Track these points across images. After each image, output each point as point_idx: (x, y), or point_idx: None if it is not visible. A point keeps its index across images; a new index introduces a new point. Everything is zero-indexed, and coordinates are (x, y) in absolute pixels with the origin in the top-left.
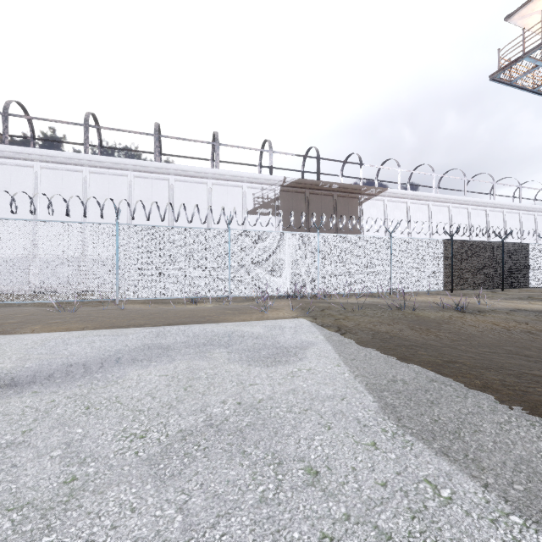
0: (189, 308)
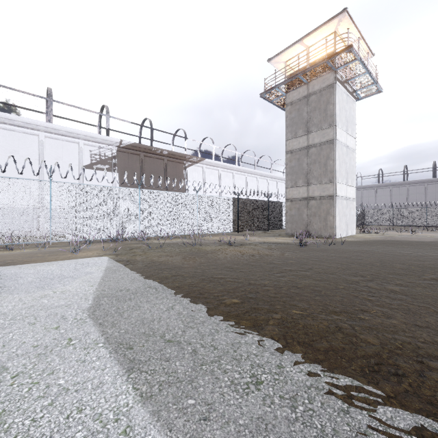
0: None
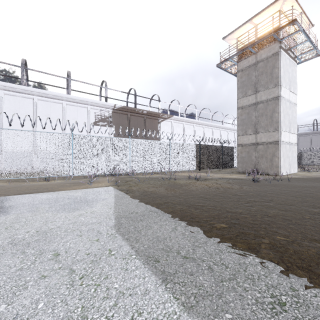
0: (40, 184)
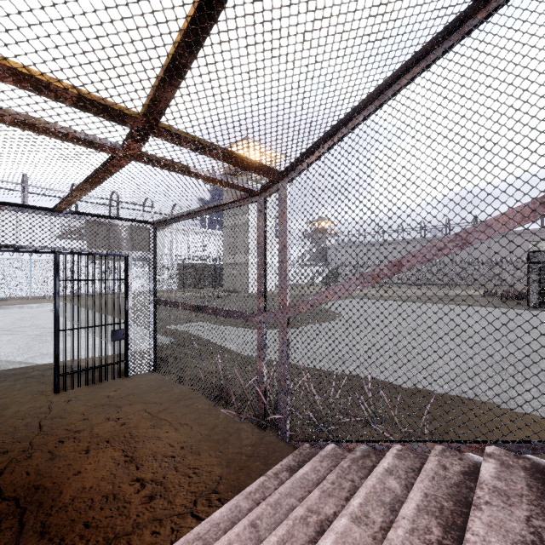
0: (1, 302)
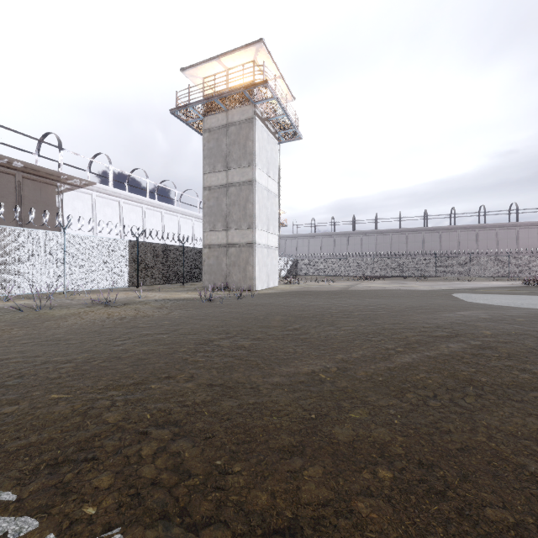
0: None
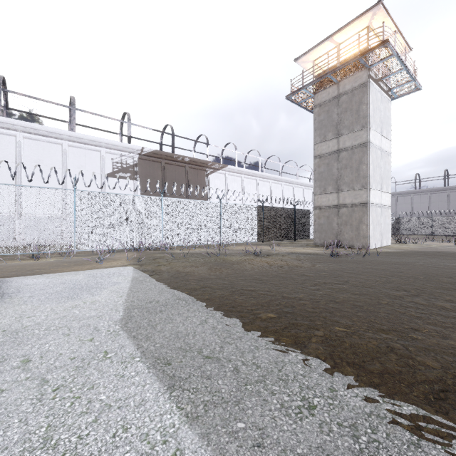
0: (24, 263)
